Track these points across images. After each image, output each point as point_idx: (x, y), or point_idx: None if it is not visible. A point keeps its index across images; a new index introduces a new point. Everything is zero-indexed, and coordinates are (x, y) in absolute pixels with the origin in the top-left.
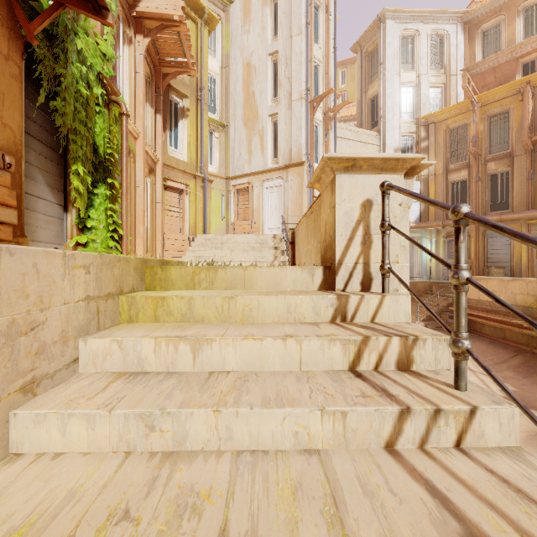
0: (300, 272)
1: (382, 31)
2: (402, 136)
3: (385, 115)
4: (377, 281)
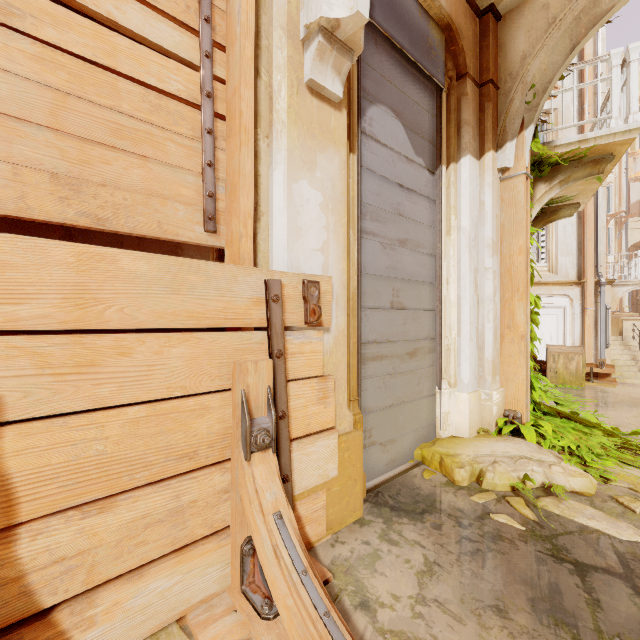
0: (614, 337)
1: None
2: None
3: None
4: (632, 339)
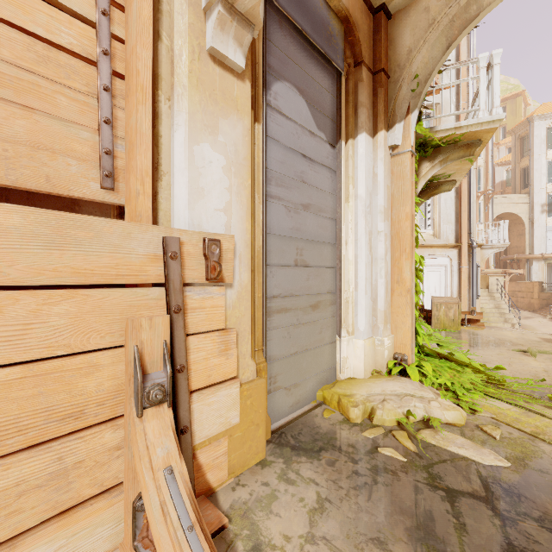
0: (483, 290)
1: (530, 128)
2: (548, 194)
3: (533, 183)
4: (496, 291)
